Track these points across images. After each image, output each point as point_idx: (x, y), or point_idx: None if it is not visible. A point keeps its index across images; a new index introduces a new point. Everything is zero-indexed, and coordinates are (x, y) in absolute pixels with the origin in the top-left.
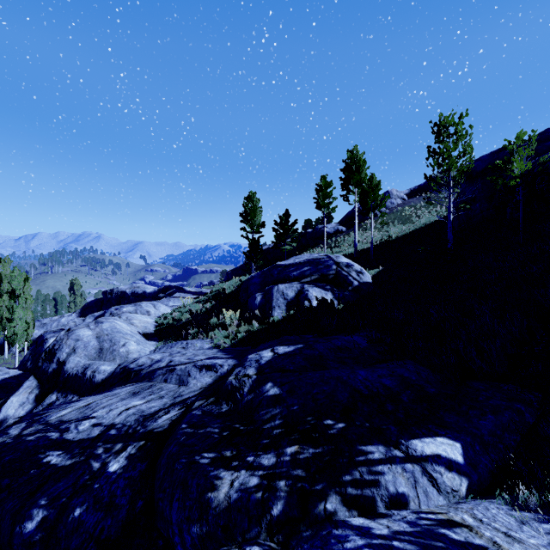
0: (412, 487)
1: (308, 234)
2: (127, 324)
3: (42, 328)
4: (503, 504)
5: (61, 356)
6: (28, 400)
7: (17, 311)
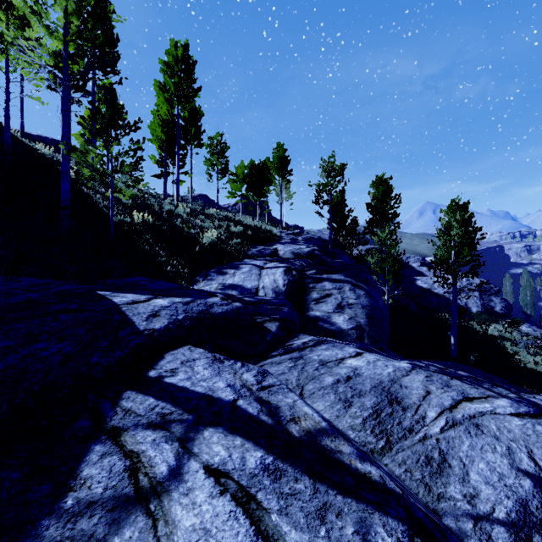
0: None
1: None
2: None
3: None
4: None
5: None
6: None
7: None
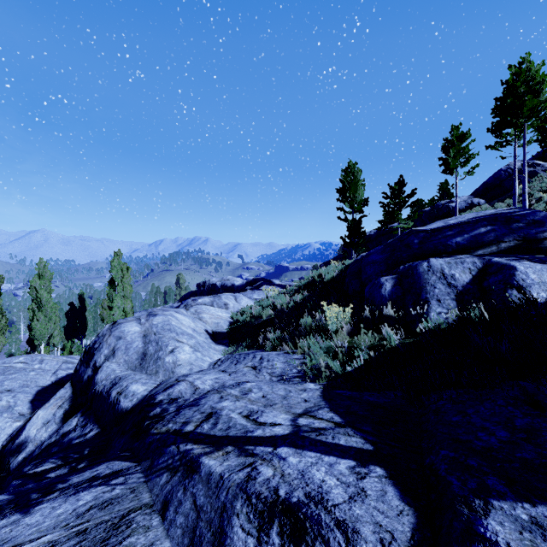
0: None
1: (424, 213)
2: (192, 319)
3: None
4: None
5: (98, 359)
6: (55, 417)
7: (116, 300)
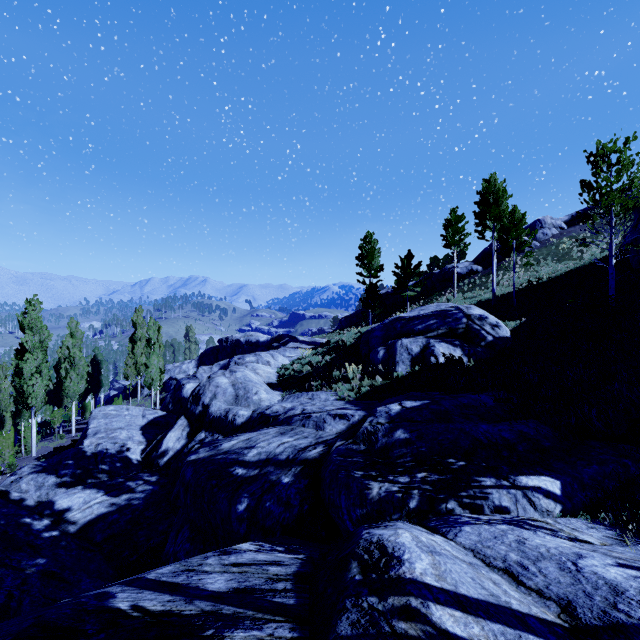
0: (513, 503)
1: (434, 275)
2: (254, 374)
3: (167, 374)
4: (583, 520)
5: (205, 400)
6: (182, 436)
7: (153, 358)
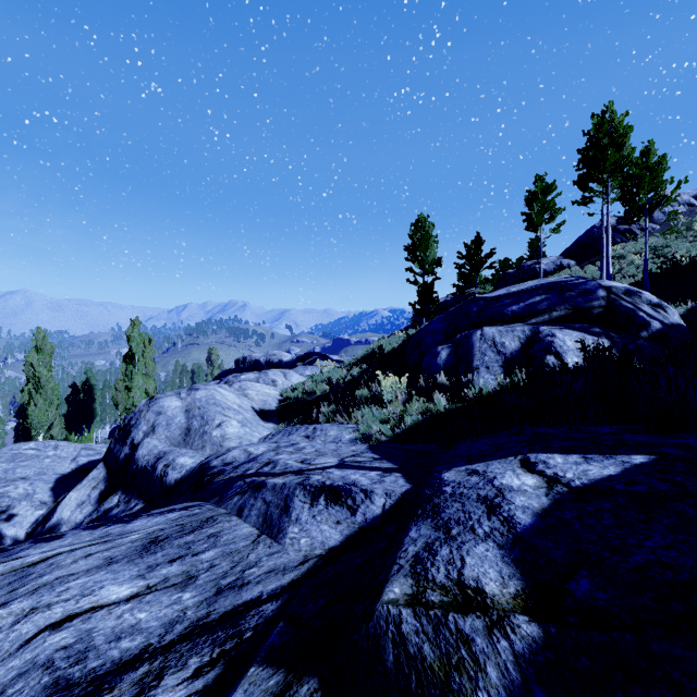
0: None
1: (508, 276)
2: (237, 395)
3: None
4: None
5: (136, 436)
6: (90, 498)
7: (136, 378)
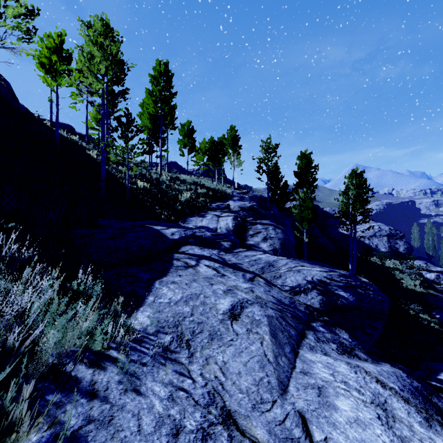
0: None
1: None
2: None
3: None
4: None
5: None
6: None
7: None
